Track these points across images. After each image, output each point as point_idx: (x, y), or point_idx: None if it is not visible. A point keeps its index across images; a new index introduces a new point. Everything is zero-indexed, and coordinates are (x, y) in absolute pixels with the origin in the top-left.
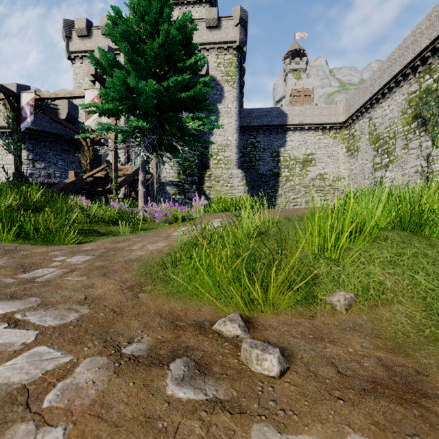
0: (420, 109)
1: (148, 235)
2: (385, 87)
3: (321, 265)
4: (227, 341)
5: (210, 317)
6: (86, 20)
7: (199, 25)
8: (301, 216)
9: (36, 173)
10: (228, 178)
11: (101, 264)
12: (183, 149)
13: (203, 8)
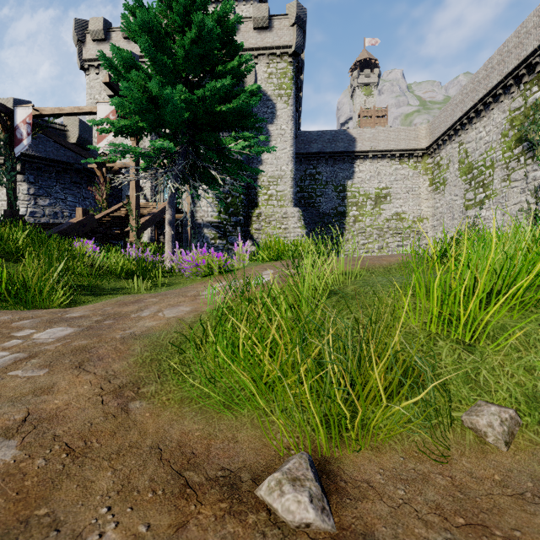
0: (525, 130)
1: (169, 294)
2: (480, 103)
3: (441, 351)
4: (286, 538)
5: (252, 459)
6: (103, 19)
7: (246, 26)
8: (387, 267)
9: (39, 211)
10: (281, 217)
11: (83, 343)
12: (225, 182)
13: (250, 6)
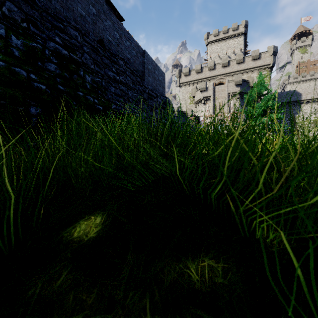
0: None
1: None
2: None
3: None
4: None
5: None
6: (188, 68)
7: (247, 59)
8: None
9: None
10: None
11: None
12: None
13: (239, 38)
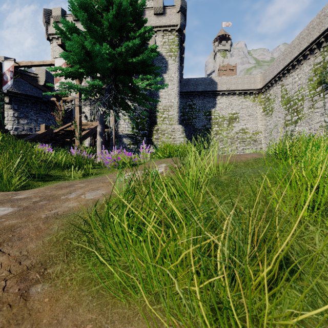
0: (324, 76)
1: (94, 180)
2: (294, 60)
3: (314, 236)
4: None
5: None
6: (61, 9)
7: (149, 13)
8: (245, 161)
9: (20, 127)
10: (171, 131)
11: (13, 223)
12: (136, 109)
13: (152, 1)
